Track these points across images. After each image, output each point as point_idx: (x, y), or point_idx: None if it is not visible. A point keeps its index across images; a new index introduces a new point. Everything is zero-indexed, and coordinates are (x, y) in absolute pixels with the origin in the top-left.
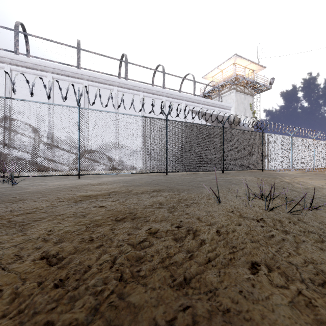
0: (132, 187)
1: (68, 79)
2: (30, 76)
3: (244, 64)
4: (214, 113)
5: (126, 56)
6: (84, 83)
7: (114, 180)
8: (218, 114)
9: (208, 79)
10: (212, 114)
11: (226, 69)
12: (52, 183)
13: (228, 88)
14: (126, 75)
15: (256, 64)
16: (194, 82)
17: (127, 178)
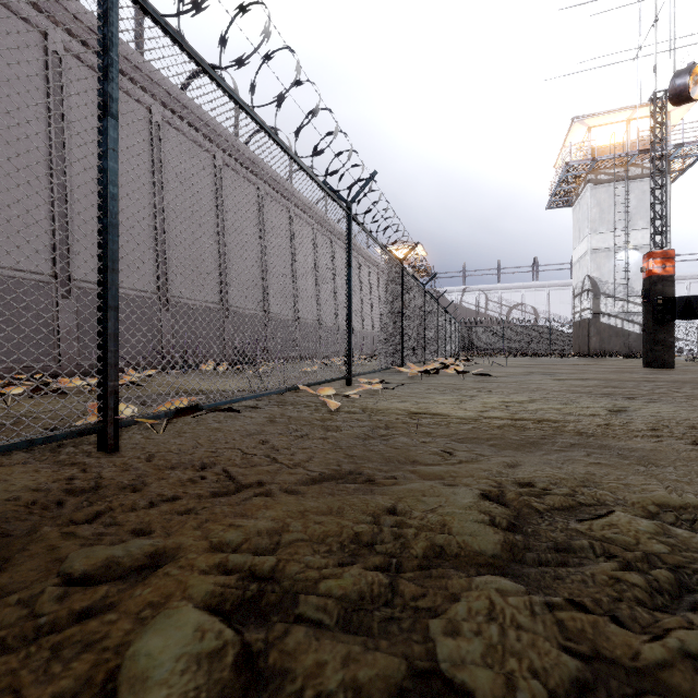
0: None
1: None
2: None
3: None
4: None
5: None
6: None
7: None
8: None
9: None
10: None
11: None
12: None
13: None
14: None
15: None
16: None
17: None
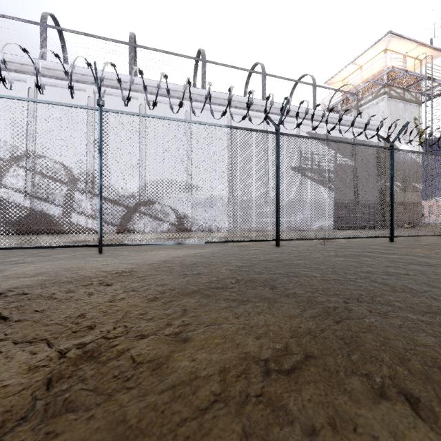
0: (191, 304)
1: (116, 93)
2: (63, 90)
3: (403, 51)
4: (348, 138)
5: (203, 52)
6: (139, 98)
7: (164, 261)
8: (356, 139)
9: (334, 85)
10: (346, 138)
11: (369, 62)
12: (22, 267)
13: (374, 94)
14: (203, 82)
15: (428, 48)
16: (314, 87)
17: (196, 252)
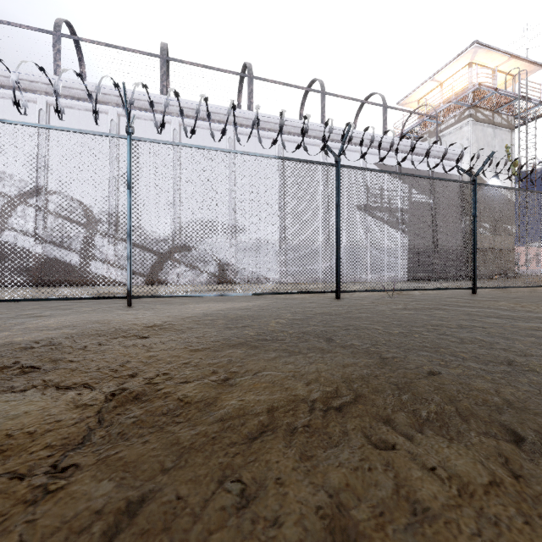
0: (238, 354)
1: (145, 116)
2: (80, 113)
3: (492, 64)
4: (426, 170)
5: (249, 66)
6: (172, 122)
7: (205, 314)
8: (435, 171)
9: (409, 105)
10: (422, 171)
11: (451, 78)
12: (42, 320)
13: (457, 117)
14: (249, 102)
15: (523, 61)
16: (384, 109)
17: (242, 305)
